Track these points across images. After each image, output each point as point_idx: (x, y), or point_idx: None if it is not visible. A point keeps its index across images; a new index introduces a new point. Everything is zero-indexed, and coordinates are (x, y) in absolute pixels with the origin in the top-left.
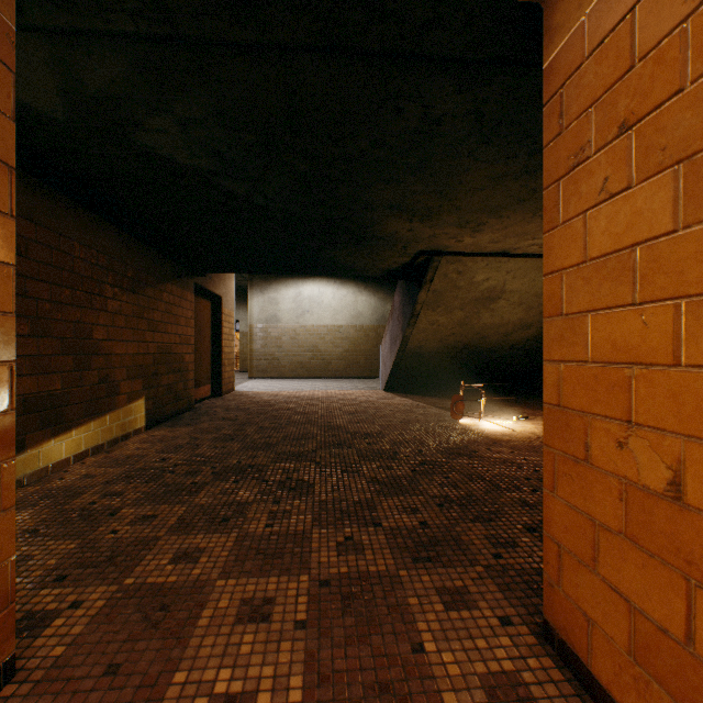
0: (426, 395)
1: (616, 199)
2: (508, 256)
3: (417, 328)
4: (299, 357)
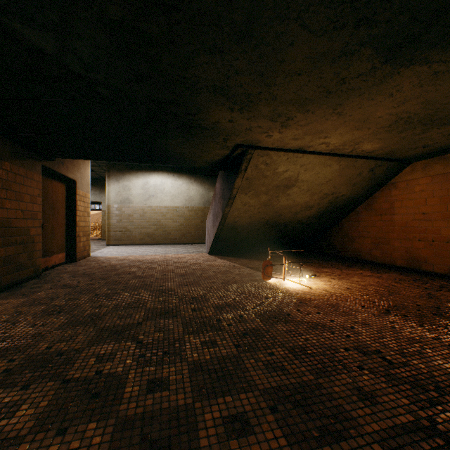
0: (239, 257)
1: None
2: (303, 152)
3: (234, 208)
4: (146, 229)
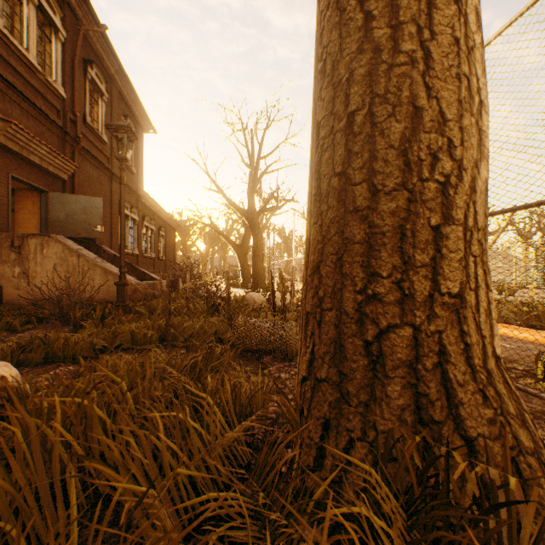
0: None
1: (27, 215)
2: None
3: None
4: None
